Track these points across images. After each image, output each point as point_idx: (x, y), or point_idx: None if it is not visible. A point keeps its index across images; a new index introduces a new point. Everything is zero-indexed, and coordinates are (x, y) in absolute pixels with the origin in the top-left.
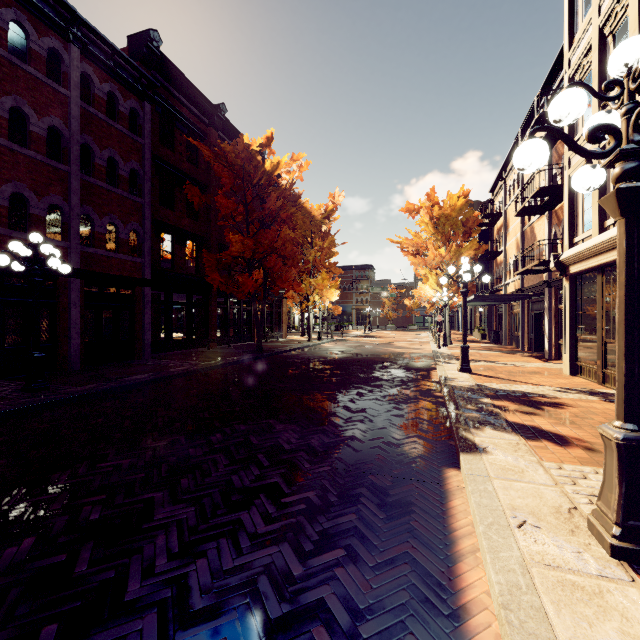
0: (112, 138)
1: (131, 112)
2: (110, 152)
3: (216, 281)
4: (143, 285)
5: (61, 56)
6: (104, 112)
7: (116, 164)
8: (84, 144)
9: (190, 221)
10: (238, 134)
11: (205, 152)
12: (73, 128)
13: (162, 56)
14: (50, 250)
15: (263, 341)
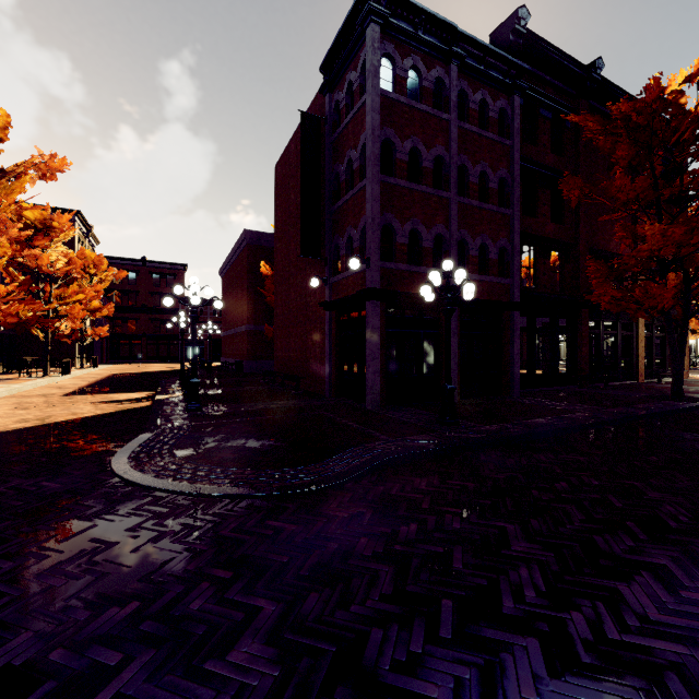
0: (483, 150)
1: (498, 115)
2: (481, 166)
3: (605, 297)
4: (511, 310)
5: (443, 83)
6: (476, 125)
7: (485, 178)
8: (459, 166)
9: (554, 226)
10: (616, 92)
11: (588, 126)
12: (452, 151)
13: (527, 35)
14: (463, 275)
15: (650, 381)
